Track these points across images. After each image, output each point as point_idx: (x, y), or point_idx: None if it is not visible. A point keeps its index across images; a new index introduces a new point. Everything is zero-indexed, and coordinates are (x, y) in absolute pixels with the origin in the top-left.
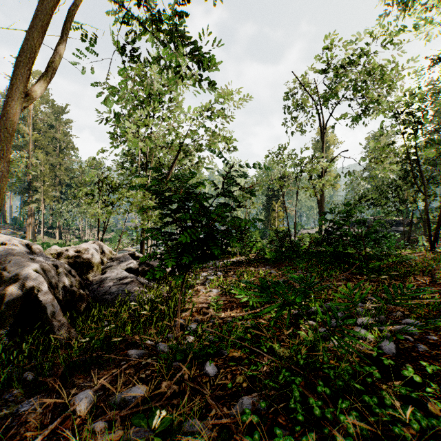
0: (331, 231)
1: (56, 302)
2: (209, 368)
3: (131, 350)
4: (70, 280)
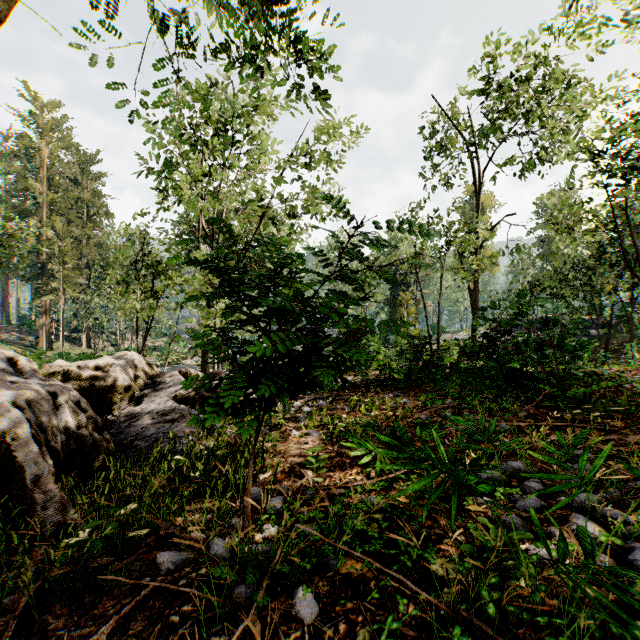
0: (493, 337)
1: (48, 455)
2: (303, 604)
3: (162, 553)
4: (78, 416)
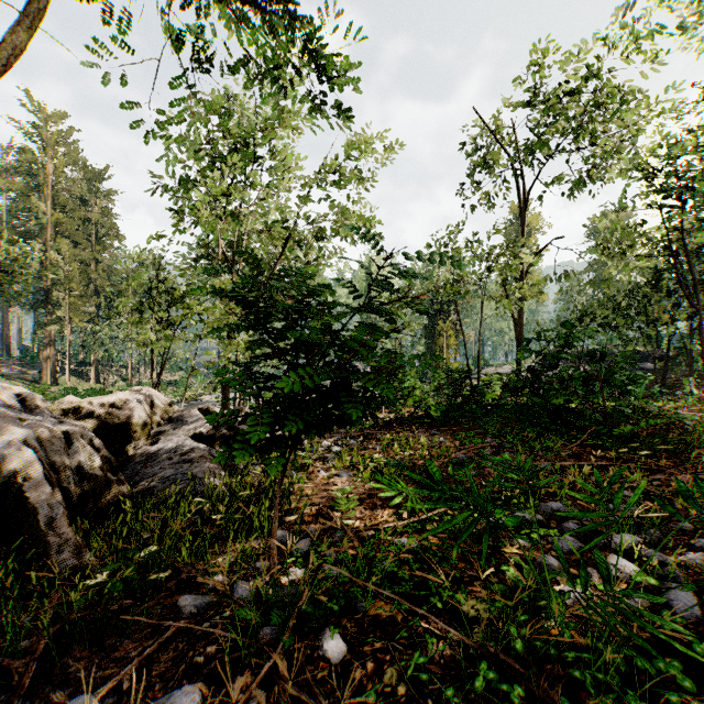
0: (538, 371)
1: (60, 497)
2: (331, 644)
3: (185, 596)
4: (91, 456)
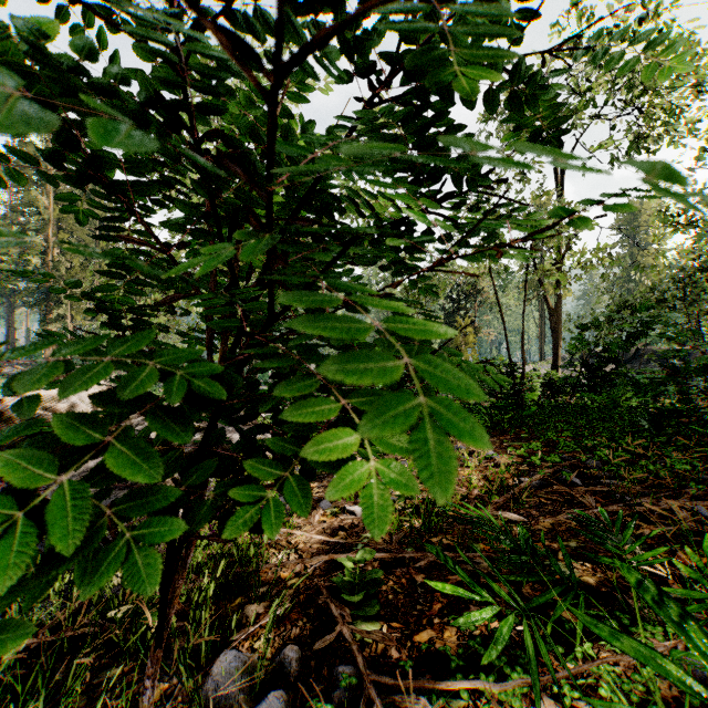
0: (594, 365)
1: None
2: None
3: None
4: None
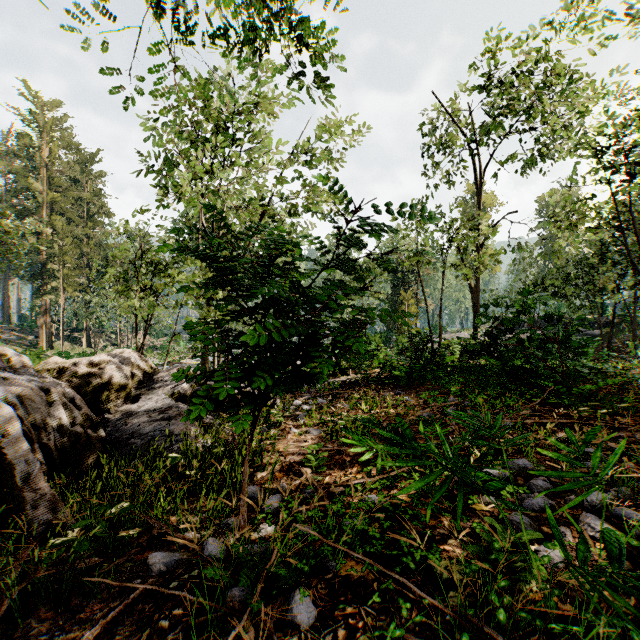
0: (495, 335)
1: (40, 453)
2: (300, 608)
3: (154, 553)
4: (73, 413)
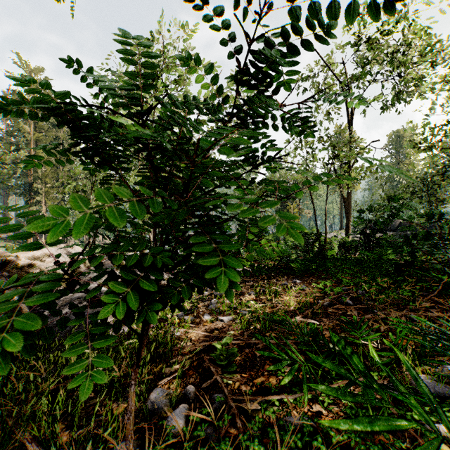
0: (368, 234)
1: None
2: None
3: None
4: None
